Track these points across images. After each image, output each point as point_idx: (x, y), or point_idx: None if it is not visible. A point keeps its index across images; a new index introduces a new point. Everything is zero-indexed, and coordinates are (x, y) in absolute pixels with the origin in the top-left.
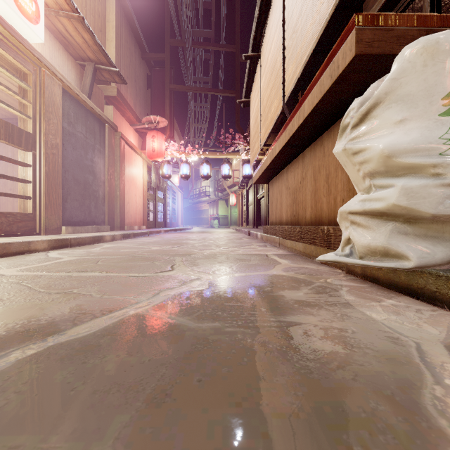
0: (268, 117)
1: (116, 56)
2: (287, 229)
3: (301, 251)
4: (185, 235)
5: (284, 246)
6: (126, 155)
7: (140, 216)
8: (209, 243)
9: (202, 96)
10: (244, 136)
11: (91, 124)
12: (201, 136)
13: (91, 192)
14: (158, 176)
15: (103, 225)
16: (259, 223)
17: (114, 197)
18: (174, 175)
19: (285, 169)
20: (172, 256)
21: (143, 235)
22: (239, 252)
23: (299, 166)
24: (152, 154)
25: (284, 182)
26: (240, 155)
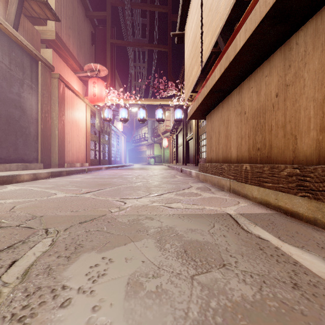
0: (220, 6)
1: (55, 3)
2: (252, 169)
3: (304, 213)
4: (122, 171)
5: (241, 193)
6: (67, 97)
7: (83, 154)
8: (139, 184)
9: (141, 57)
10: (175, 85)
11: (17, 56)
12: (140, 93)
13: (18, 128)
14: (102, 120)
15: (36, 162)
16: (188, 161)
17: (50, 136)
18: (118, 122)
19: (236, 90)
20: (49, 225)
21: (80, 172)
22: (180, 208)
23: (272, 70)
24: (93, 98)
25: (233, 108)
26: (172, 101)
